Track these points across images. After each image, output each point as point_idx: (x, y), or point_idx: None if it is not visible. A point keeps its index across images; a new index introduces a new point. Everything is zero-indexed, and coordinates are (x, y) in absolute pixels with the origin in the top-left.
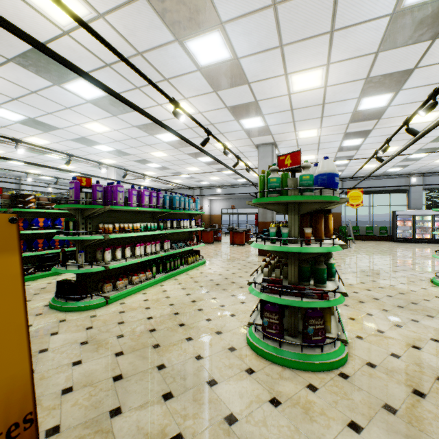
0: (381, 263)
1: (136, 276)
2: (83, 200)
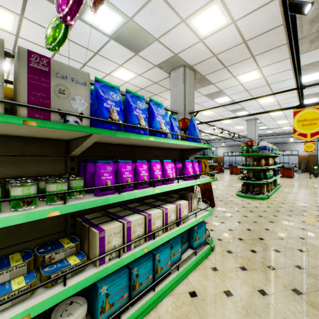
0: None
1: None
2: None
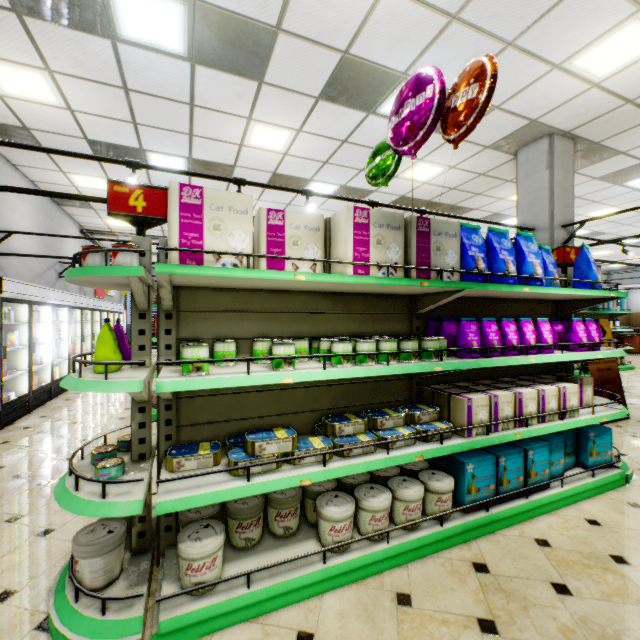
0: None
1: None
2: None
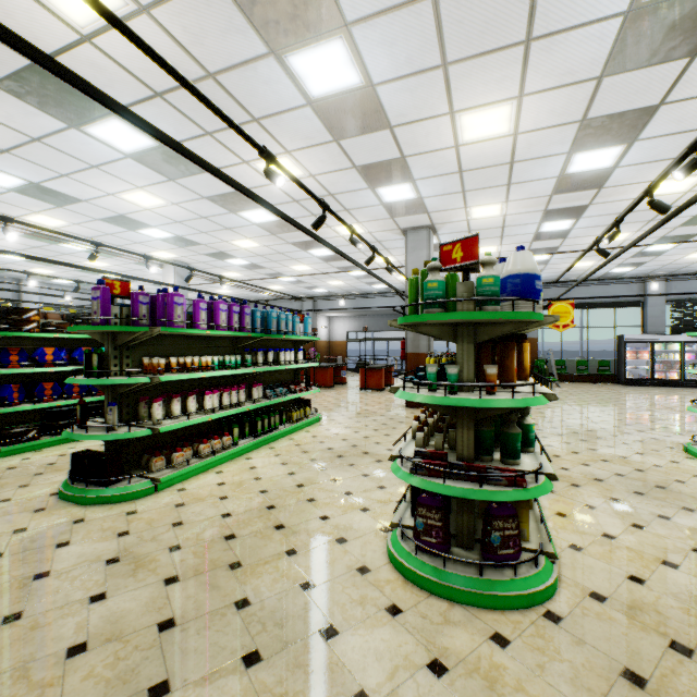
0: (603, 419)
1: (206, 444)
2: (115, 318)
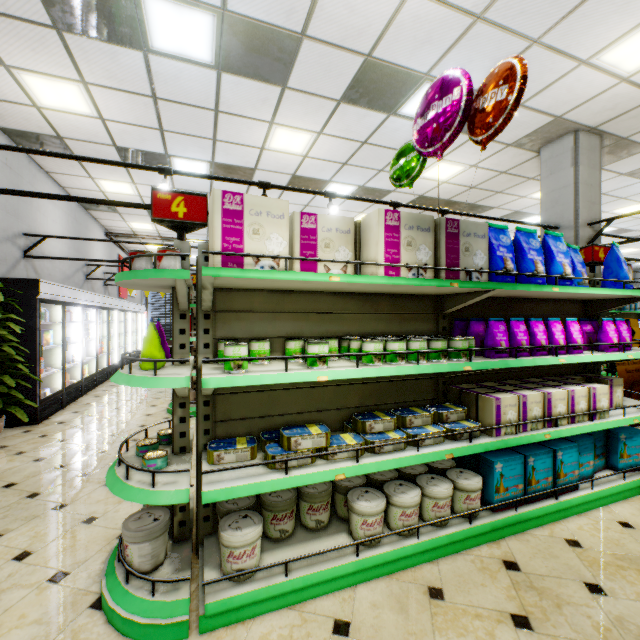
0: None
1: None
2: None
